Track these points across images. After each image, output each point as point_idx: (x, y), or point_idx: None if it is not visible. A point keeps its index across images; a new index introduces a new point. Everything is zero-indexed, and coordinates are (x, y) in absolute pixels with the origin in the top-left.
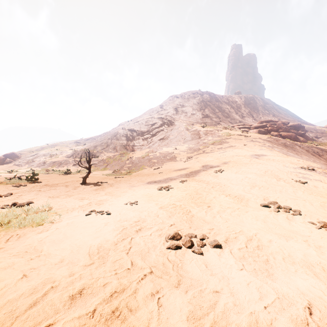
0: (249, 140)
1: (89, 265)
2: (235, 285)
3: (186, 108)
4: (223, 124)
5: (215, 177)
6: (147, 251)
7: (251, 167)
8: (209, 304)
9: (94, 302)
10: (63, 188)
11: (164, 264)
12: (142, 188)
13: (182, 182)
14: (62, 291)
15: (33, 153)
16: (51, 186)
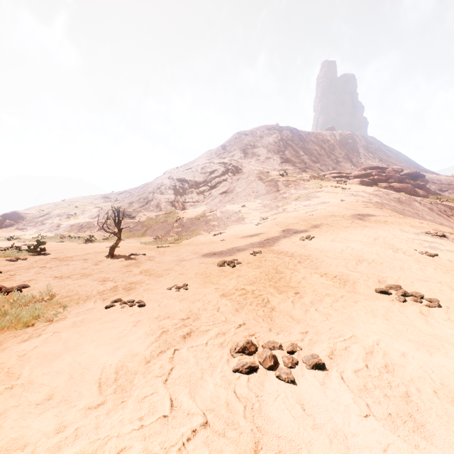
0: (348, 193)
1: (96, 408)
2: (360, 452)
3: (258, 149)
4: (310, 172)
5: (302, 246)
6: (200, 376)
7: (354, 232)
8: None
9: None
10: (79, 264)
11: (228, 405)
12: (195, 264)
13: (254, 254)
14: None
15: (43, 212)
16: (62, 260)
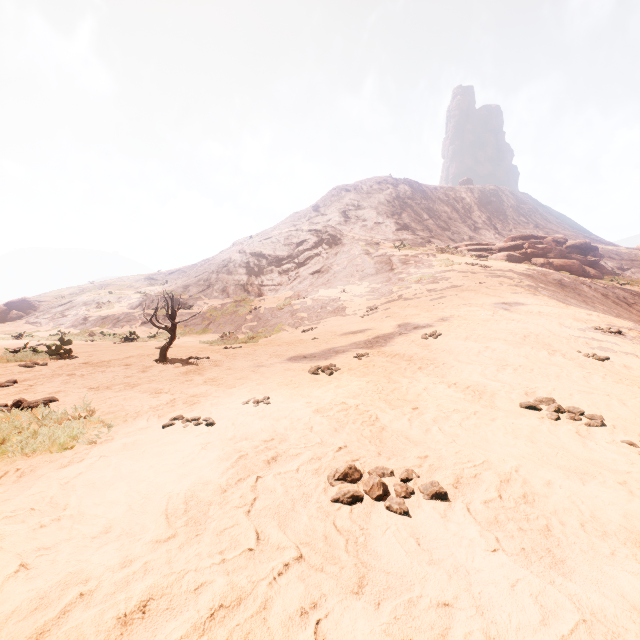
0: (490, 274)
1: (166, 541)
2: (484, 589)
3: (364, 212)
4: (438, 243)
5: (424, 347)
6: (291, 507)
7: (496, 327)
8: (431, 636)
9: (173, 632)
10: (119, 370)
11: (327, 539)
12: (278, 370)
13: (359, 357)
14: (103, 604)
15: (64, 299)
16: (96, 365)
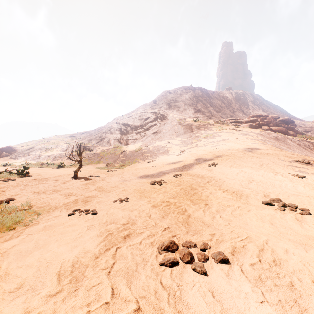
0: (241, 133)
1: (55, 295)
2: None
3: (178, 103)
4: (215, 118)
5: (209, 170)
6: (135, 269)
7: (246, 160)
8: None
9: None
10: (52, 183)
11: (156, 293)
12: (134, 183)
13: (176, 176)
14: None
15: (29, 146)
16: (40, 180)
